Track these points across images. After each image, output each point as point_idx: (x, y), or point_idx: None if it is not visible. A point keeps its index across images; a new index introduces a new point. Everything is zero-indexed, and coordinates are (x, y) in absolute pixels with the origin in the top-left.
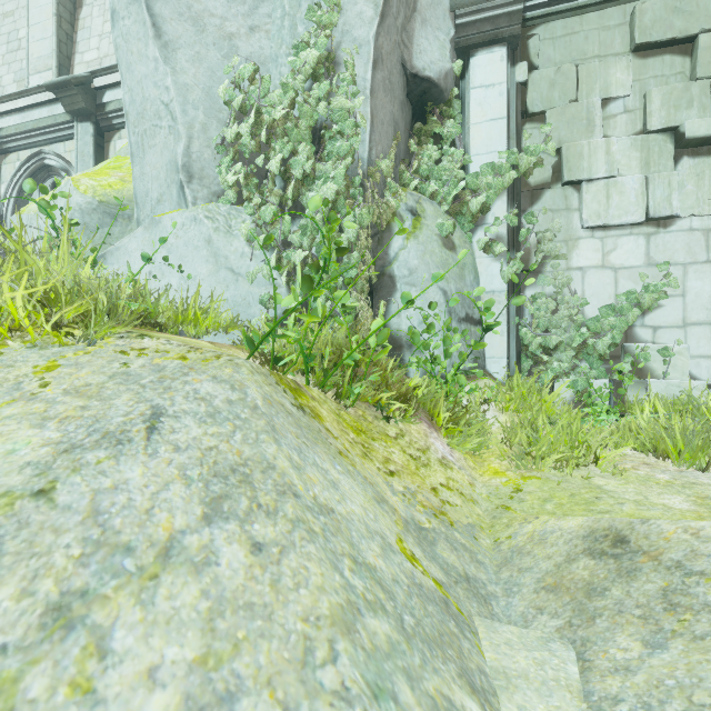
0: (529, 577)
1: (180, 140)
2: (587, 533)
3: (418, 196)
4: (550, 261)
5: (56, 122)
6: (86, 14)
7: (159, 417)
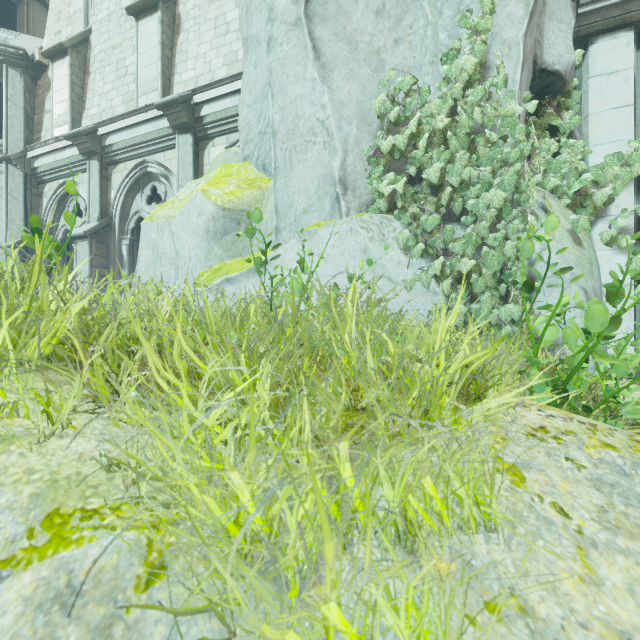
0: None
1: (336, 155)
2: None
3: (542, 191)
4: None
5: (159, 136)
6: (182, 40)
7: None
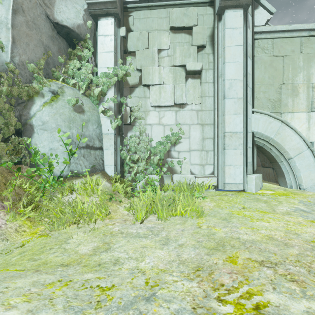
0: None
1: None
2: None
3: (62, 84)
4: (138, 120)
5: None
6: None
7: None
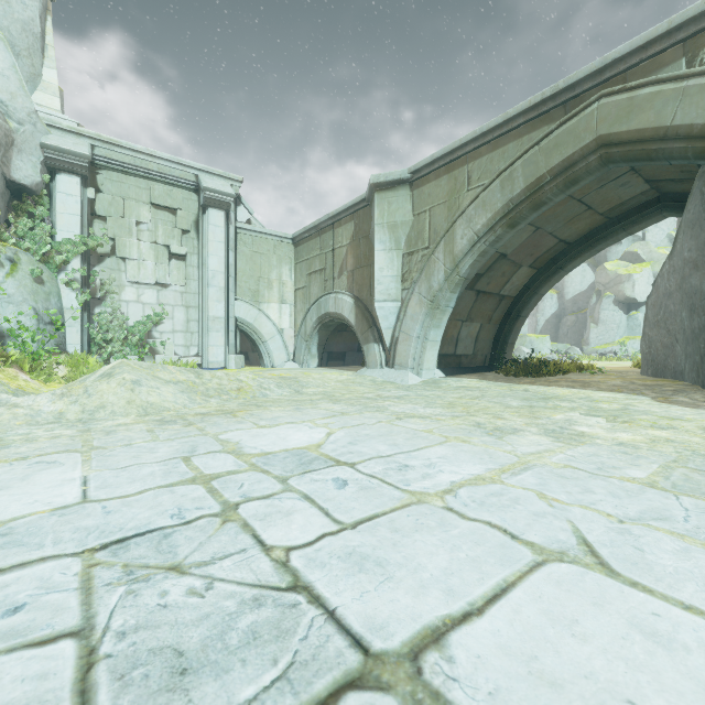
0: None
1: None
2: None
3: (16, 249)
4: (110, 295)
5: None
6: None
7: None
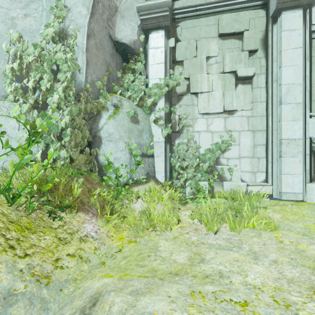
0: None
1: None
2: (93, 294)
3: (120, 97)
4: (186, 128)
5: None
6: None
7: None
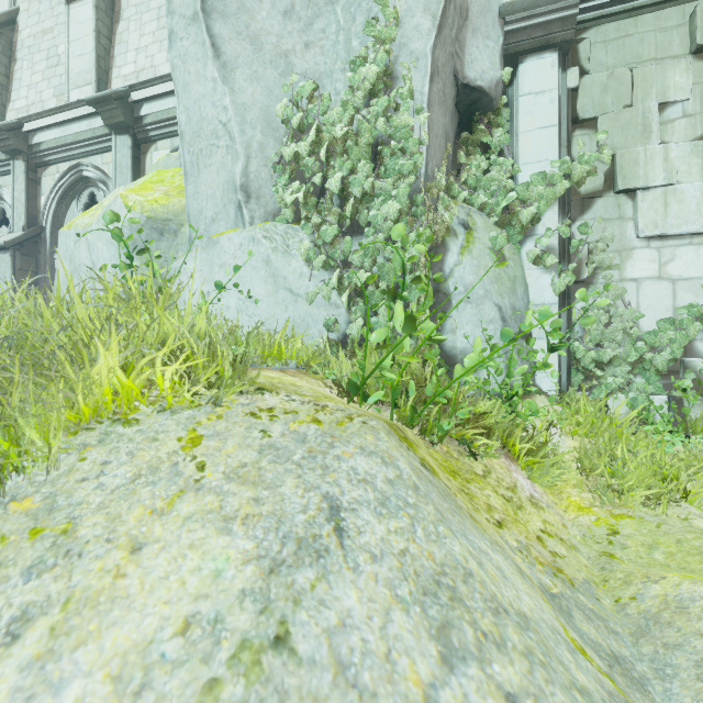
0: (682, 657)
1: (238, 160)
2: None
3: (468, 208)
4: (602, 272)
5: (94, 135)
6: (122, 29)
7: (338, 512)
